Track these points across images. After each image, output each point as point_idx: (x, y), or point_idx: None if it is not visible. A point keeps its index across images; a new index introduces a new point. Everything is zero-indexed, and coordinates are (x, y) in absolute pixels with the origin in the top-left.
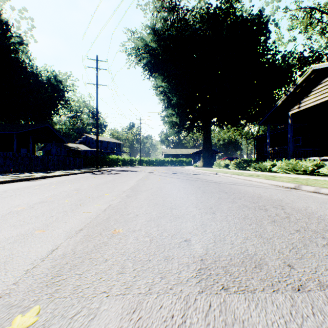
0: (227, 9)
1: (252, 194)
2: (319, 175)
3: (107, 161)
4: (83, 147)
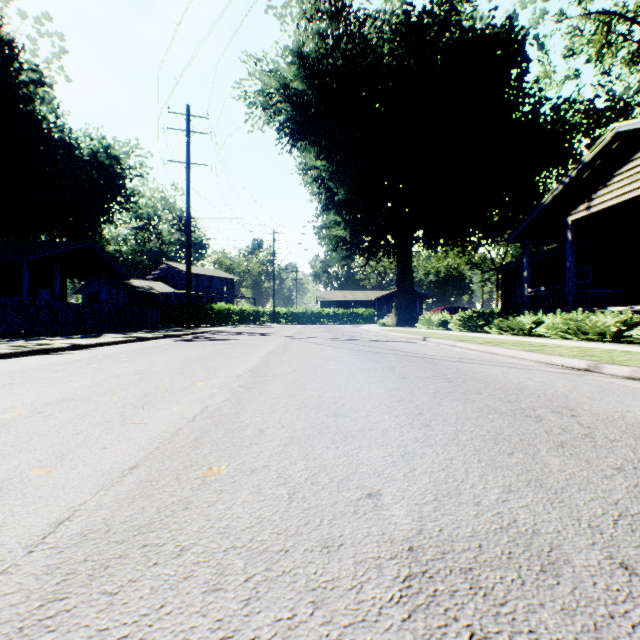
0: (444, 15)
1: (504, 383)
2: (631, 342)
3: (208, 314)
4: (162, 288)
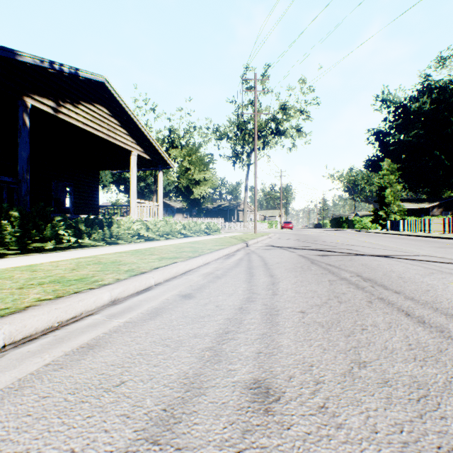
0: None
1: (297, 237)
2: None
3: None
4: None
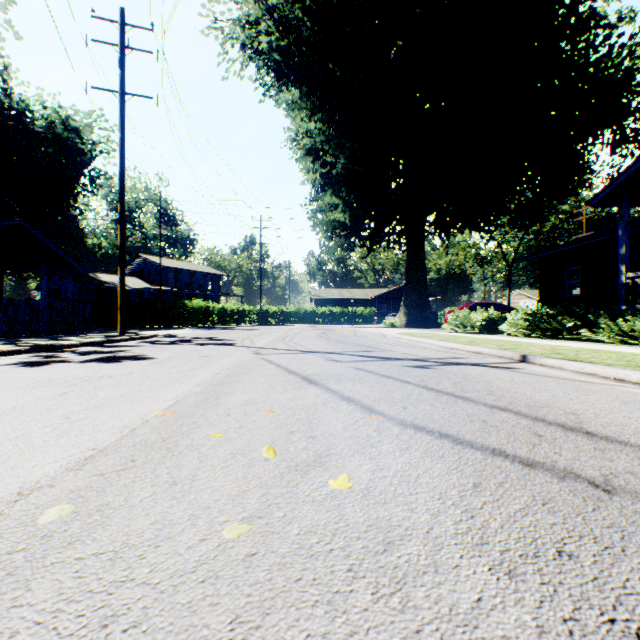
0: None
1: None
2: None
3: (180, 313)
4: (136, 284)
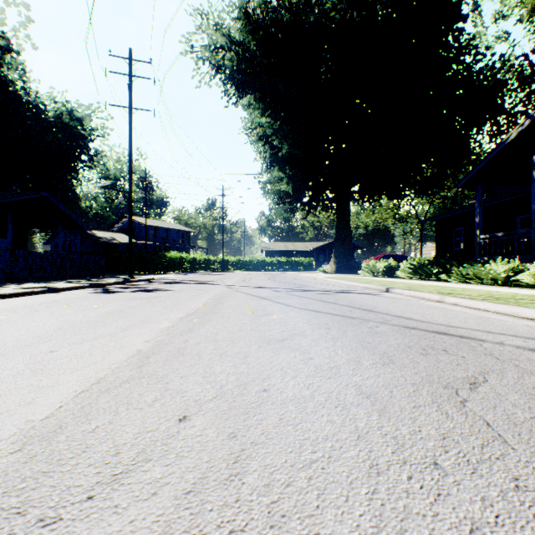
0: None
1: None
2: None
3: (162, 262)
4: (124, 239)
